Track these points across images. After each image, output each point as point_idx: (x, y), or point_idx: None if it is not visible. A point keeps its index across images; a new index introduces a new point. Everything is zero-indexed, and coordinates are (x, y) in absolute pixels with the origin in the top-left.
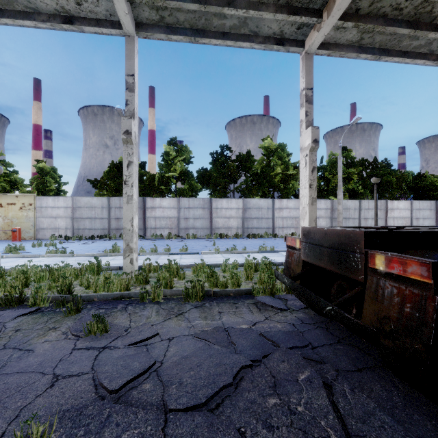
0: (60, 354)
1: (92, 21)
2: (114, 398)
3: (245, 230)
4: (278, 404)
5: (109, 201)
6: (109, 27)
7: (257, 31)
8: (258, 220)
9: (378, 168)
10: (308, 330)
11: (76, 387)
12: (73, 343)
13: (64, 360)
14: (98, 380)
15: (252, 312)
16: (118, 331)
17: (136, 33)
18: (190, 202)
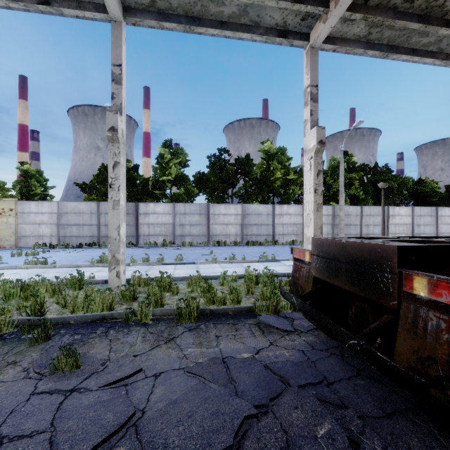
0: (13, 403)
1: (72, 3)
2: None
3: (244, 238)
4: None
5: (99, 206)
6: (93, 10)
7: (258, 21)
8: (257, 227)
9: (379, 173)
10: (321, 359)
11: None
12: (34, 384)
13: (17, 411)
14: (55, 444)
15: (255, 335)
16: (92, 366)
17: (123, 19)
18: (186, 208)
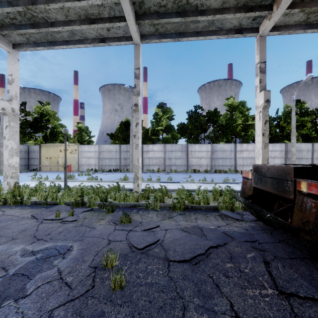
0: (109, 231)
1: (115, 39)
2: (140, 253)
3: (213, 167)
4: (232, 267)
5: (120, 147)
6: (125, 41)
7: (222, 27)
8: (223, 160)
9: None
10: (257, 233)
11: (120, 246)
12: (114, 226)
13: (111, 234)
14: (131, 244)
15: (218, 220)
16: (136, 223)
17: (141, 42)
18: (172, 147)
